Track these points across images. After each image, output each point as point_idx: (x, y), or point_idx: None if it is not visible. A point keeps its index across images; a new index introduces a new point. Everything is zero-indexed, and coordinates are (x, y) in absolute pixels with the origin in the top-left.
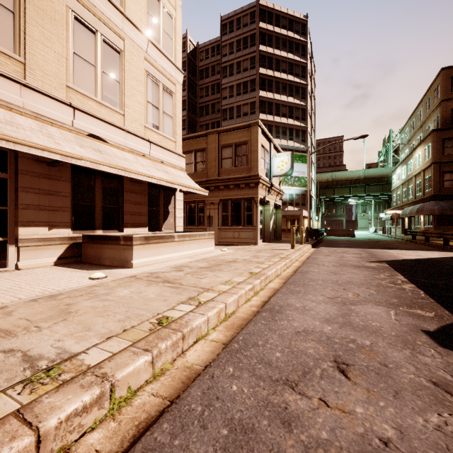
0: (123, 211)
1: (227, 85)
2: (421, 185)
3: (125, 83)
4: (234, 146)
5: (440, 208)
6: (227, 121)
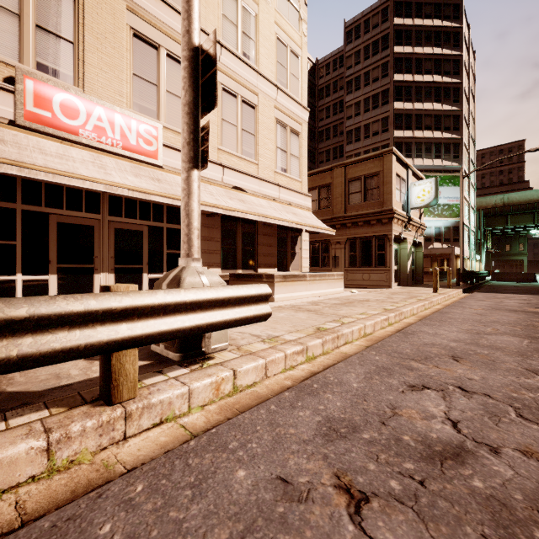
0: (257, 252)
1: (352, 102)
2: None
3: (259, 135)
4: (363, 179)
5: None
6: (352, 144)
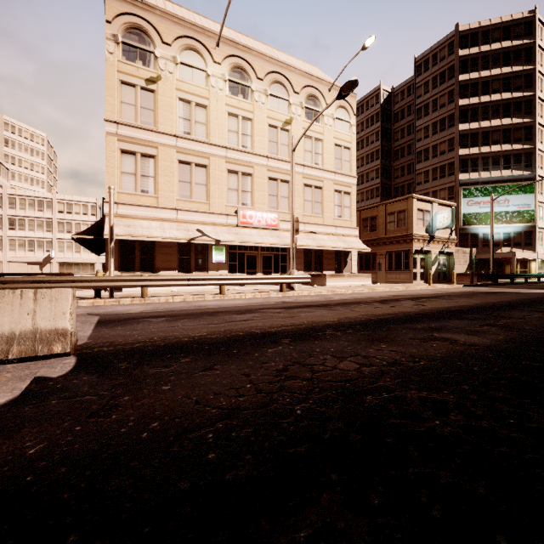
0: (323, 263)
1: (422, 126)
2: None
3: (324, 202)
4: (396, 213)
5: None
6: (422, 163)
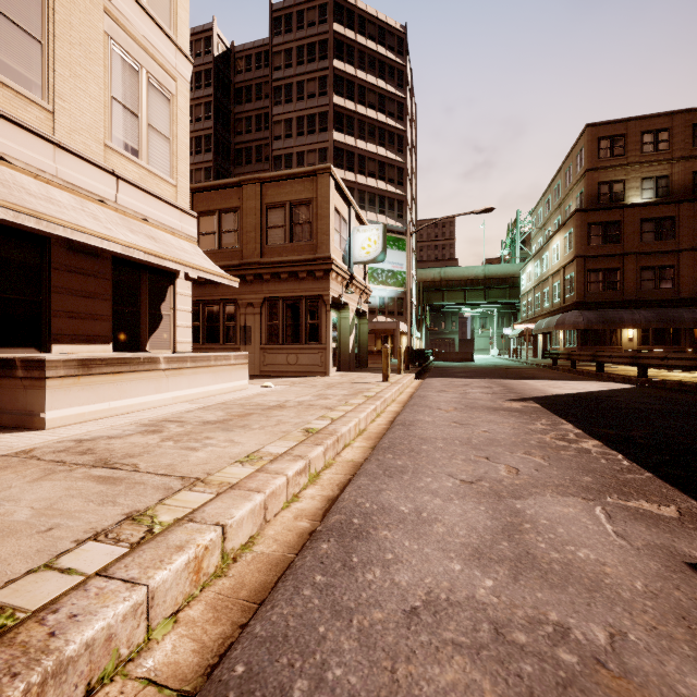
0: (50, 309)
1: (282, 117)
2: (560, 289)
3: (56, 48)
4: (289, 207)
5: (586, 320)
6: None
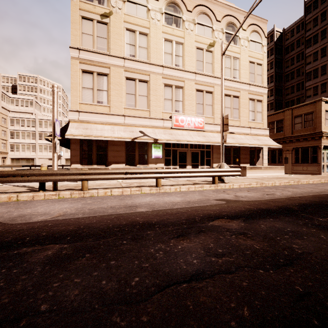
0: (240, 157)
1: (311, 52)
2: None
3: (240, 108)
4: (303, 116)
5: None
6: (311, 81)
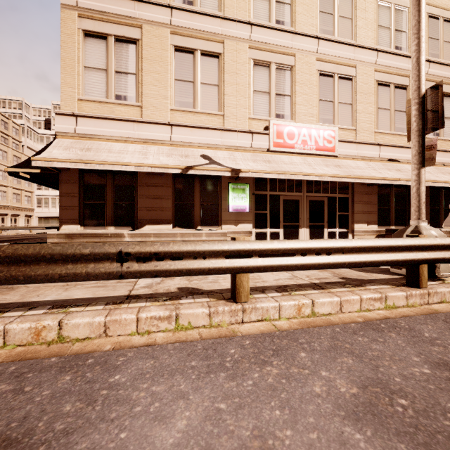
0: (409, 211)
1: None
2: None
3: None
4: None
5: None
6: None
